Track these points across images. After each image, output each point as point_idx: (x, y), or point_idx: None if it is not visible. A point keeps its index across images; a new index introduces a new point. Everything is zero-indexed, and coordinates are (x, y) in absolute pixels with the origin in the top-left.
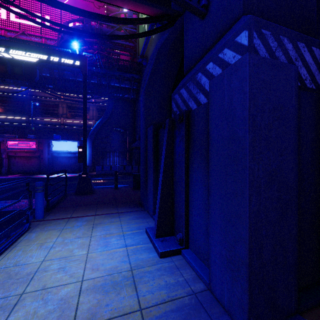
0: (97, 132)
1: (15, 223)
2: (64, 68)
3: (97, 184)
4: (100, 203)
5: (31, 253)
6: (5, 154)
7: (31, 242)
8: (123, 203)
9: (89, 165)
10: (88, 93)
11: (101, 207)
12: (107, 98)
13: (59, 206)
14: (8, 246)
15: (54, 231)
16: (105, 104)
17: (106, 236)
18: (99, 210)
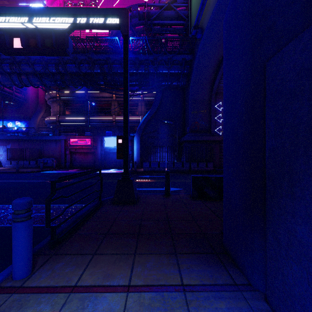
0: (145, 127)
1: None
2: (112, 61)
3: (143, 184)
4: (144, 234)
5: None
6: (68, 150)
7: None
8: (186, 241)
9: (137, 161)
10: (135, 85)
11: (145, 248)
12: (154, 92)
13: (78, 233)
14: None
15: None
16: (153, 98)
17: None
18: (139, 263)
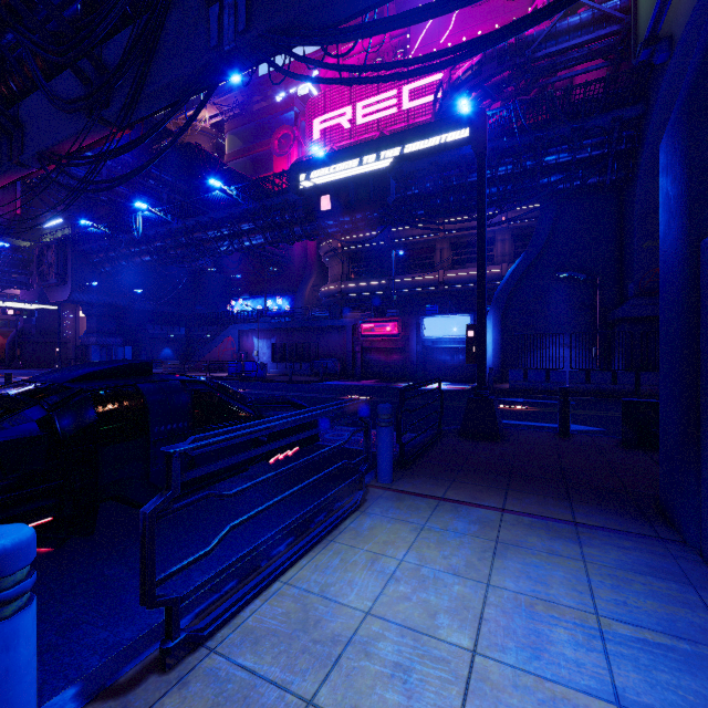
0: (513, 290)
1: (337, 489)
2: (442, 166)
3: (511, 414)
4: (518, 475)
5: (352, 574)
6: (359, 345)
7: (358, 541)
8: (591, 492)
9: (494, 366)
10: (491, 204)
11: (521, 487)
12: (537, 205)
13: (424, 461)
14: (323, 534)
15: (405, 528)
16: (533, 219)
17: (535, 605)
18: (513, 497)
